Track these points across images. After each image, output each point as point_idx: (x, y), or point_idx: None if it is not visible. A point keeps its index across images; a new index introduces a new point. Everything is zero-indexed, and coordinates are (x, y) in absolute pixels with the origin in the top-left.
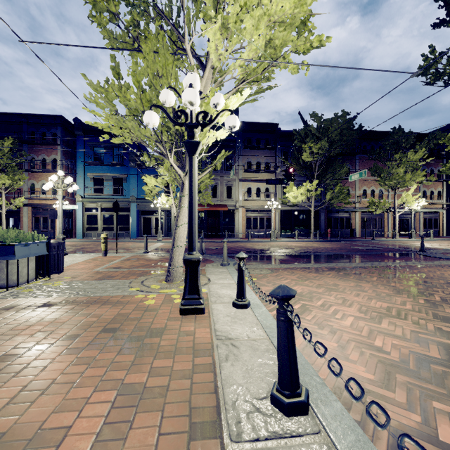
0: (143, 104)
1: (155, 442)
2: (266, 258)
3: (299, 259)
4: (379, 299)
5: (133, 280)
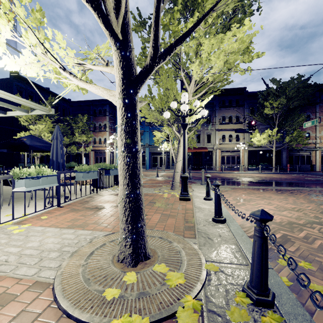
0: (161, 105)
1: (175, 223)
2: (231, 182)
3: (254, 184)
4: (293, 204)
5: (155, 188)
